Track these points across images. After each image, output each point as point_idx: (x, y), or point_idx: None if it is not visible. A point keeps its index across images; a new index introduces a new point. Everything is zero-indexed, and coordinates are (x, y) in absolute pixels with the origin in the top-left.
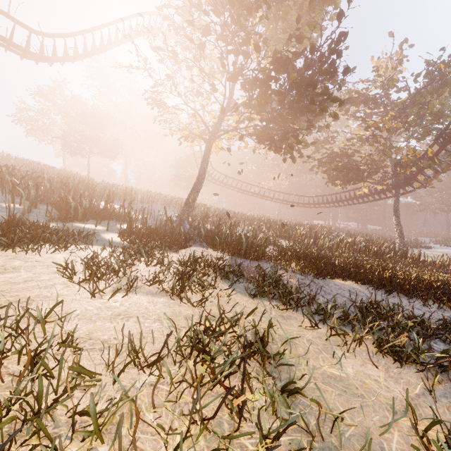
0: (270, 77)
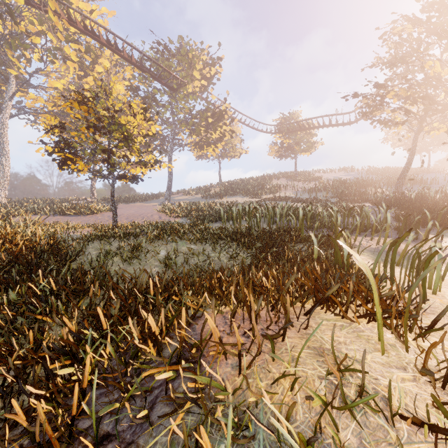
0: (399, 108)
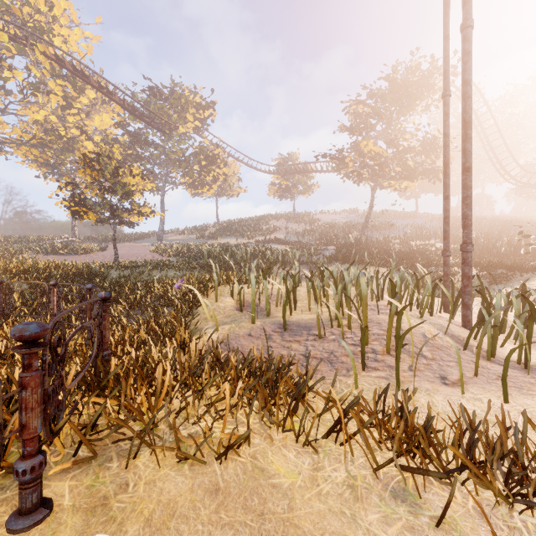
0: (352, 171)
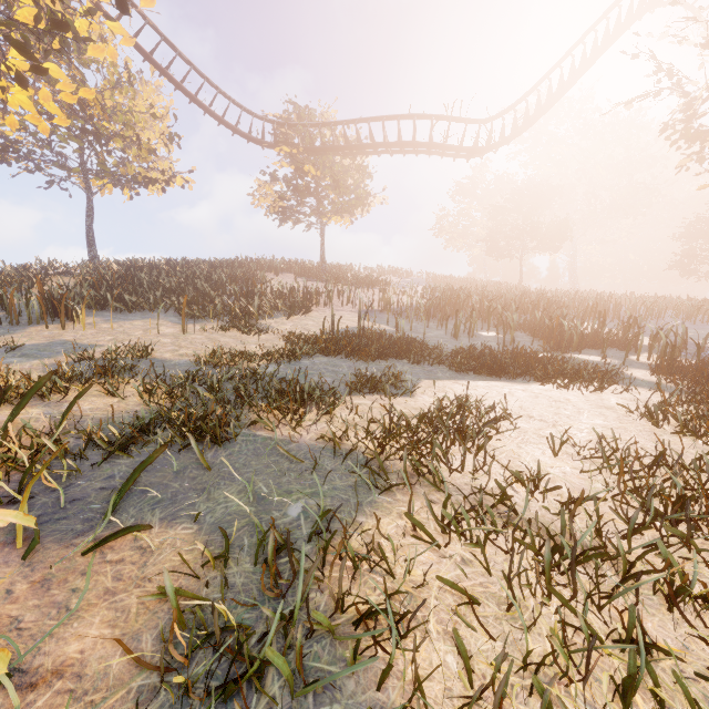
0: None
